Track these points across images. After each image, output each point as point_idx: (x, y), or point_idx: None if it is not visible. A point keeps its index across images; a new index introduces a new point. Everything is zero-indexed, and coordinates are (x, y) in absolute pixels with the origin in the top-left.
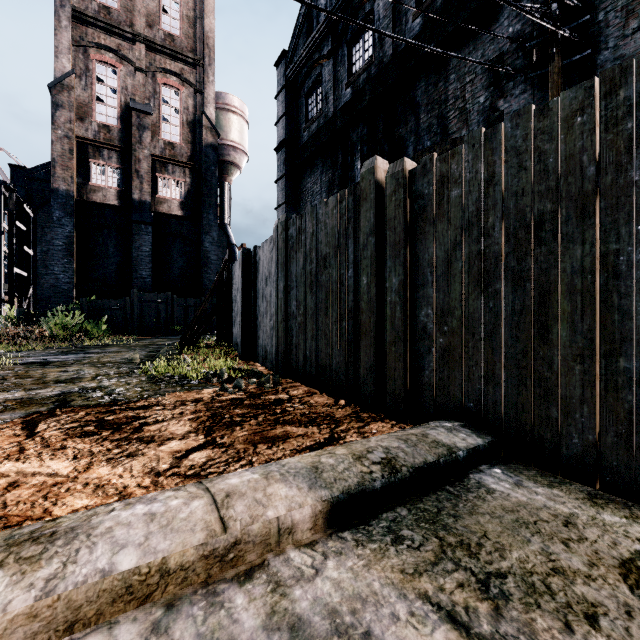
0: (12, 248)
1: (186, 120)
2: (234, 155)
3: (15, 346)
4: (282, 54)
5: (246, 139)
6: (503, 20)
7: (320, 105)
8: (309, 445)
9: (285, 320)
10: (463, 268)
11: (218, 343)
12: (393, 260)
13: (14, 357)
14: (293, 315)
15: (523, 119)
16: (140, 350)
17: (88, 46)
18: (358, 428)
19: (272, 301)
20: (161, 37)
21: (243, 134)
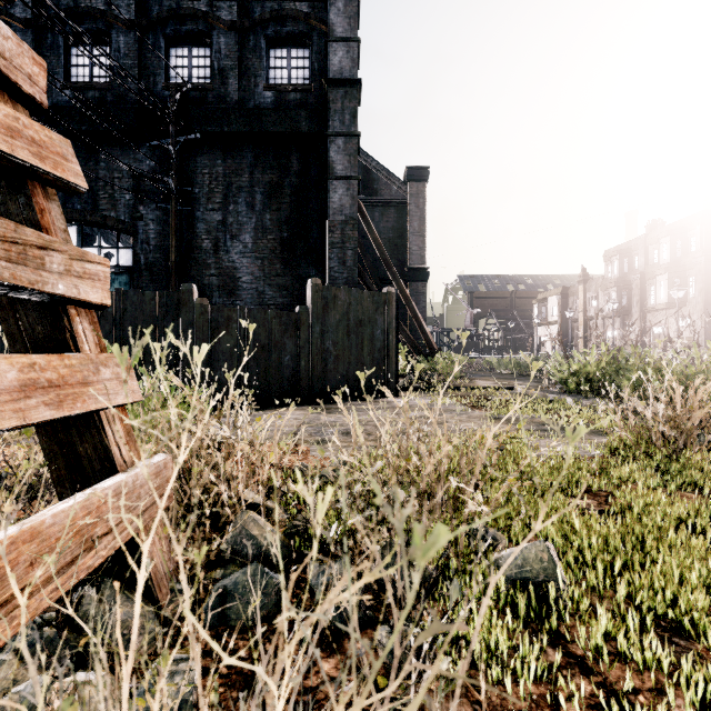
0: None
1: None
2: None
3: None
4: None
5: None
6: (143, 151)
7: None
8: None
9: None
10: (114, 341)
11: None
12: None
13: None
14: None
15: (137, 293)
16: None
17: None
18: None
19: None
20: None
21: None
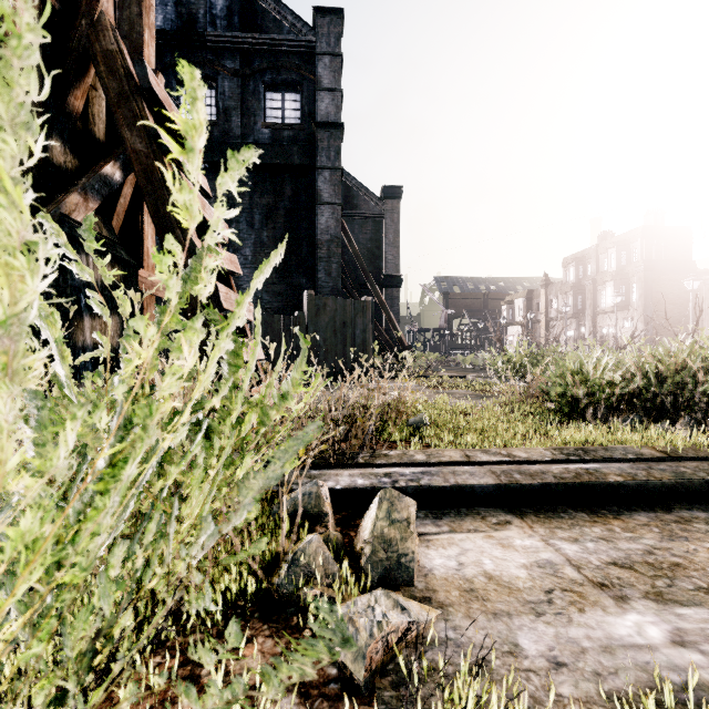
0: None
1: None
2: None
3: None
4: None
5: None
6: None
7: None
8: None
9: None
10: None
11: None
12: None
13: None
14: None
15: None
16: None
17: None
18: None
19: None
20: None
21: None
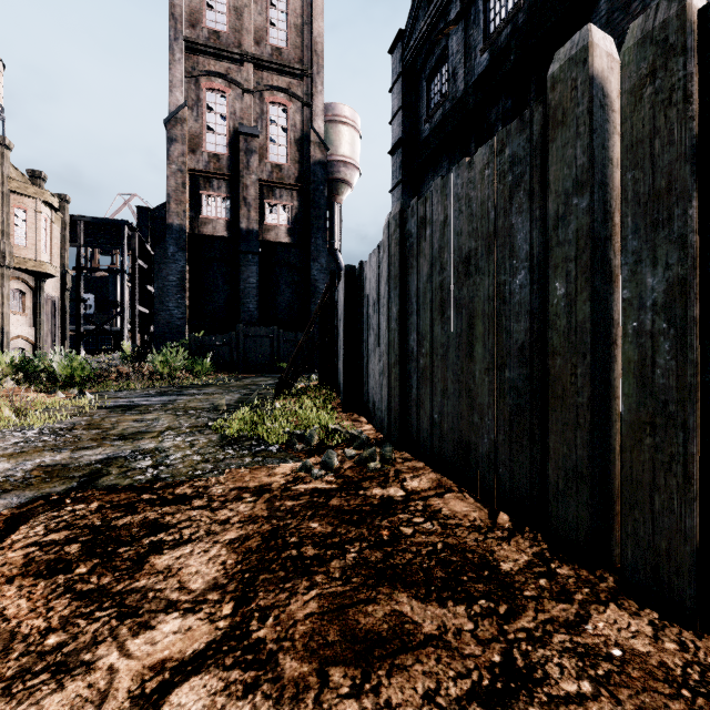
0: (134, 286)
1: (293, 138)
2: (344, 171)
3: (121, 384)
4: (398, 36)
5: (358, 152)
6: None
7: (445, 87)
8: (455, 699)
9: (399, 362)
10: None
11: (321, 385)
12: (647, 234)
13: (110, 398)
14: (412, 355)
15: None
16: (235, 392)
17: (199, 75)
18: (567, 629)
19: (381, 334)
20: (268, 53)
21: (354, 146)
